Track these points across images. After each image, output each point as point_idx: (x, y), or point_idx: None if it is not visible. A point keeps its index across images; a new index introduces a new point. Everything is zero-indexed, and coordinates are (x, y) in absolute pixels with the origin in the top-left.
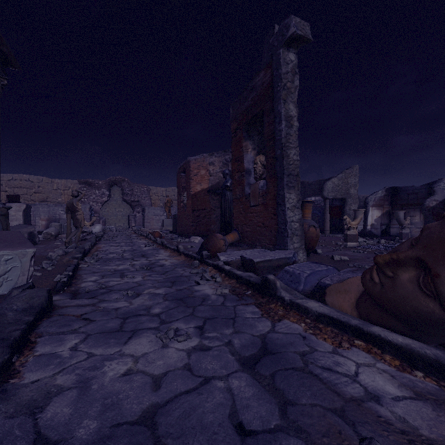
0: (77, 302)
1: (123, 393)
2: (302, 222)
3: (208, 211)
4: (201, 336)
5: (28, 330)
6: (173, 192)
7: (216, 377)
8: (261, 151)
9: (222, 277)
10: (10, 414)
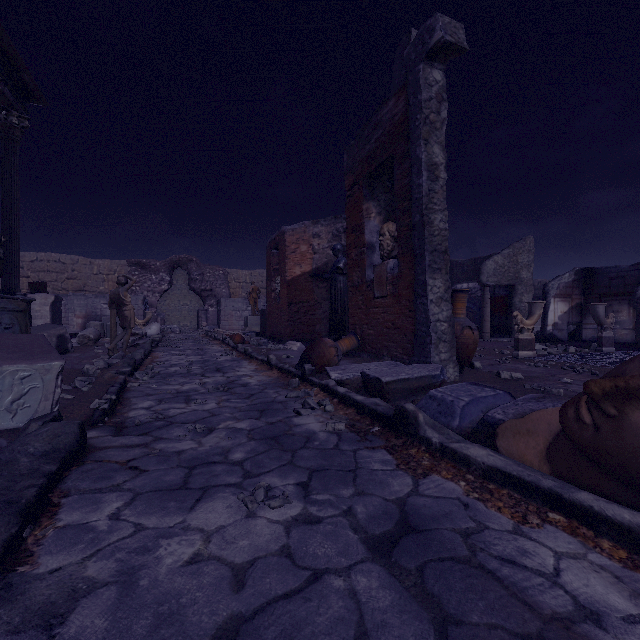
0: (122, 441)
1: (187, 594)
2: (452, 322)
3: (312, 304)
4: (306, 499)
5: (48, 486)
6: (261, 277)
7: (331, 571)
8: (389, 216)
9: (335, 403)
10: (14, 626)
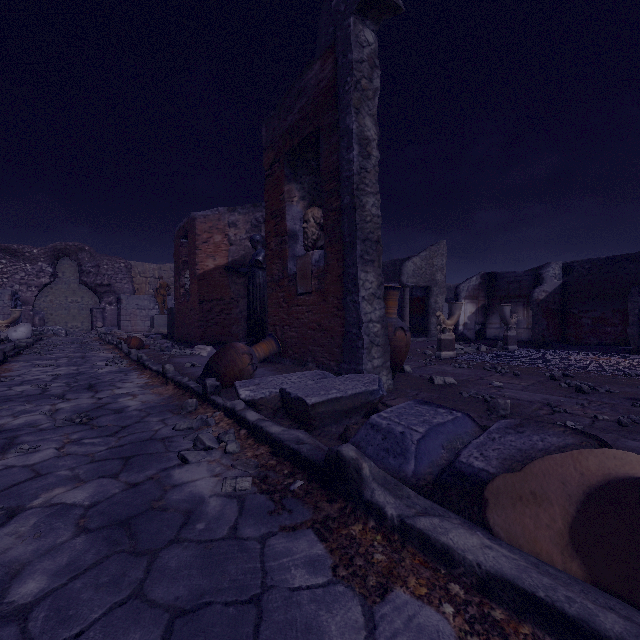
0: None
1: None
2: (385, 323)
3: (228, 302)
4: None
5: None
6: (172, 273)
7: None
8: (314, 202)
9: (242, 437)
10: None
